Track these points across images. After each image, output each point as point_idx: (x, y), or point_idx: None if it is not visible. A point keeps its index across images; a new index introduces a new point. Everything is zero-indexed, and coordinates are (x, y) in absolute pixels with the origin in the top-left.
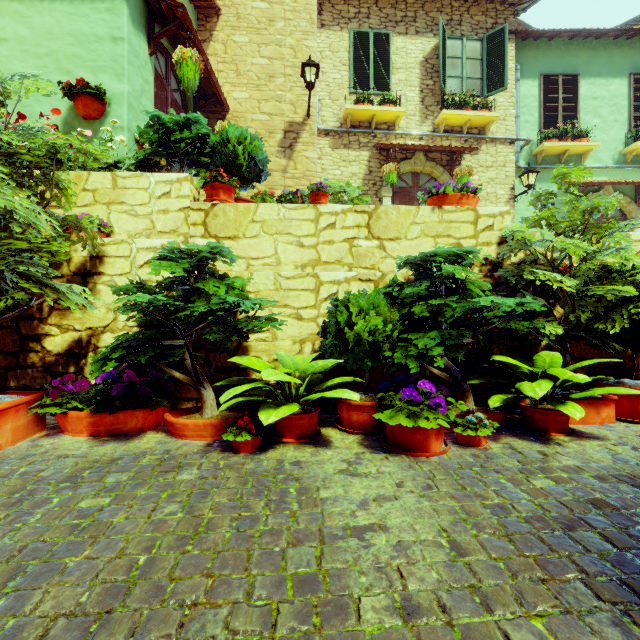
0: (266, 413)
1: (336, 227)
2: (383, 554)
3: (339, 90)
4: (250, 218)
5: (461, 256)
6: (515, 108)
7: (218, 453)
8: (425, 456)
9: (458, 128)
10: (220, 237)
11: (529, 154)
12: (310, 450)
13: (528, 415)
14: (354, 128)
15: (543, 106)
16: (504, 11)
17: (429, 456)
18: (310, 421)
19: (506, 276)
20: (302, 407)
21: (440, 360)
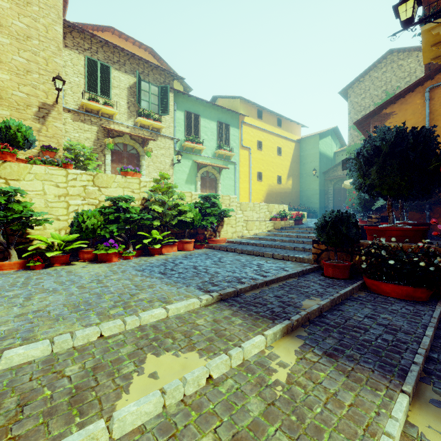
0: (49, 253)
1: (77, 180)
2: (92, 274)
3: (78, 88)
4: (28, 171)
5: (129, 198)
6: (174, 122)
7: (25, 271)
8: (111, 262)
9: (147, 126)
10: (8, 179)
11: (180, 145)
12: (67, 266)
13: (150, 251)
14: (88, 112)
15: (186, 125)
16: (169, 77)
17: (112, 262)
18: (66, 258)
19: (148, 205)
20: (62, 254)
21: (116, 233)
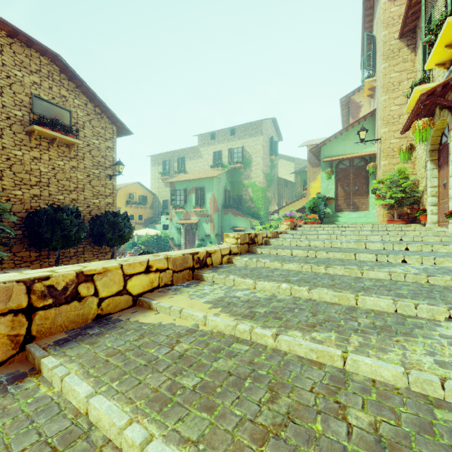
0: None
1: None
2: None
3: None
4: None
5: None
6: None
7: None
8: None
9: None
10: None
11: None
12: None
13: None
14: None
15: None
16: None
17: None
18: None
19: None
20: None
21: None
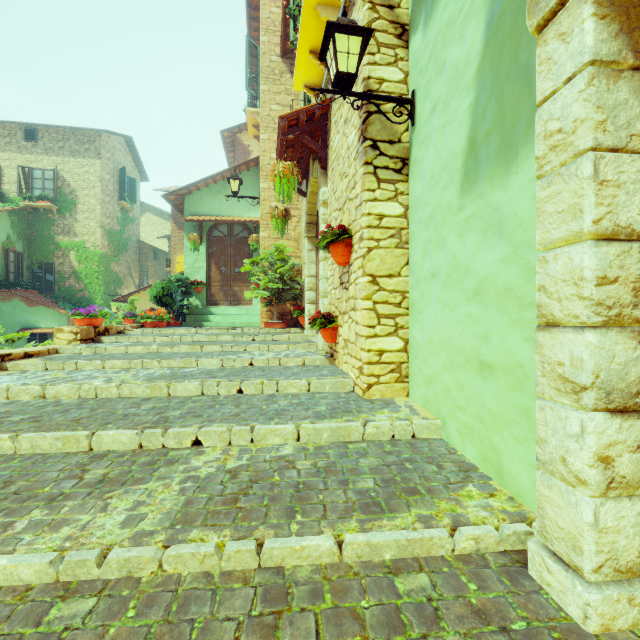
0: None
1: None
2: None
3: None
4: None
5: None
6: None
7: None
8: None
9: None
10: None
11: None
12: None
13: None
14: None
15: None
16: None
17: None
18: None
19: None
20: None
21: None
